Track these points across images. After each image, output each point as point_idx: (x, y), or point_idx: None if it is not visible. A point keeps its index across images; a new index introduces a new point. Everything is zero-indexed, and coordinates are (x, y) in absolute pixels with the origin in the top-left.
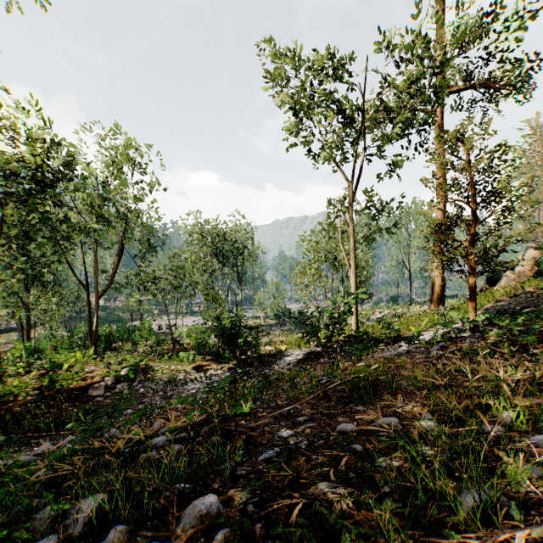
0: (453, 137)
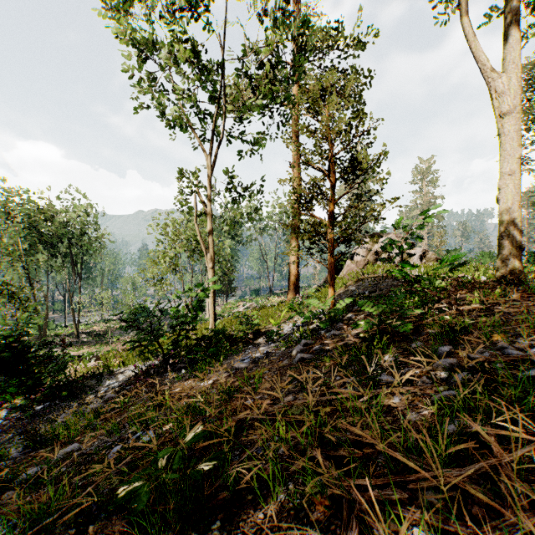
0: (315, 93)
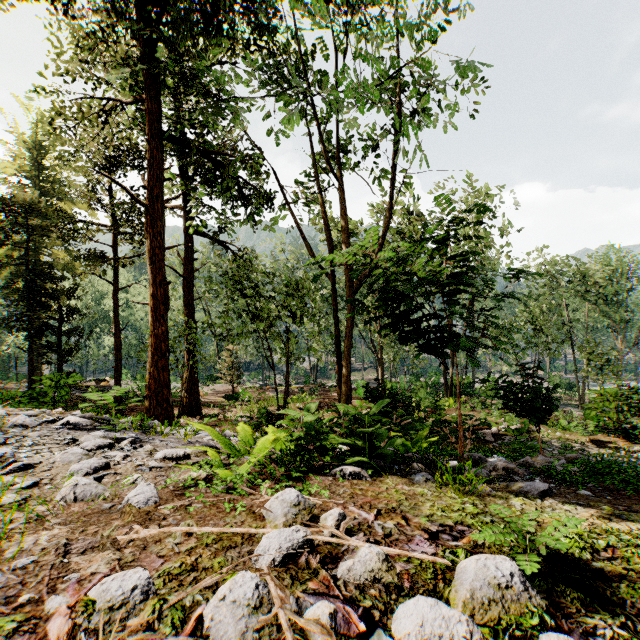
0: None
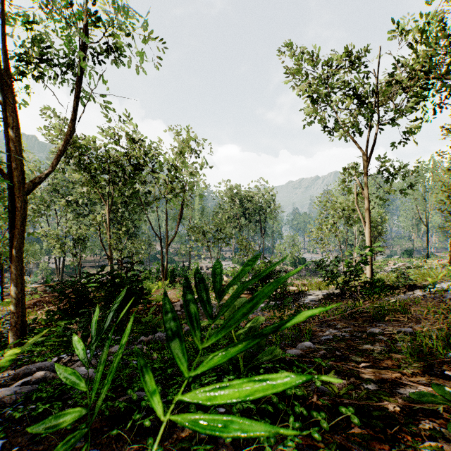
0: None
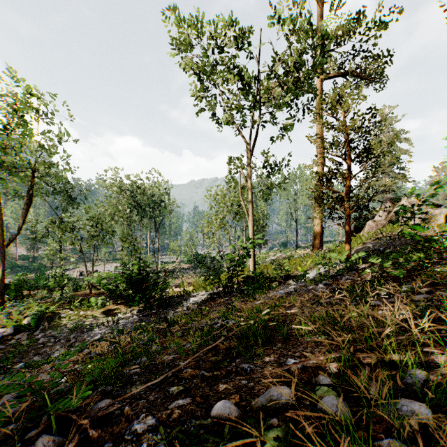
0: (333, 101)
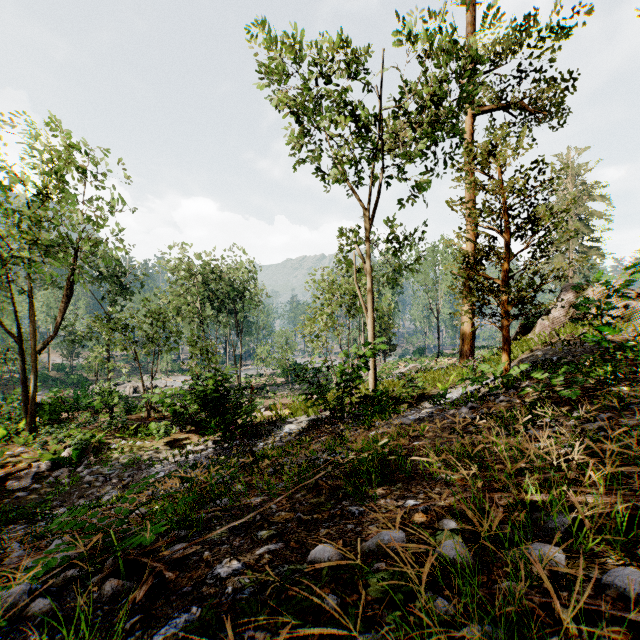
0: (484, 151)
